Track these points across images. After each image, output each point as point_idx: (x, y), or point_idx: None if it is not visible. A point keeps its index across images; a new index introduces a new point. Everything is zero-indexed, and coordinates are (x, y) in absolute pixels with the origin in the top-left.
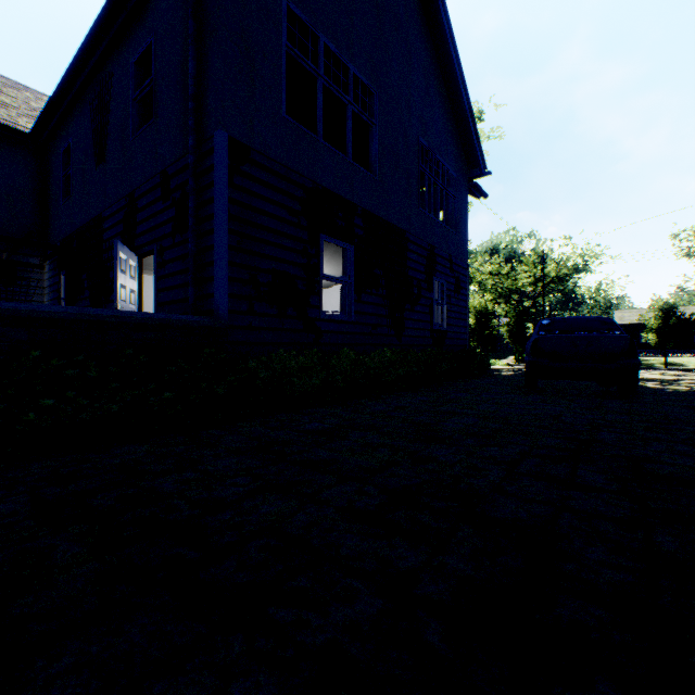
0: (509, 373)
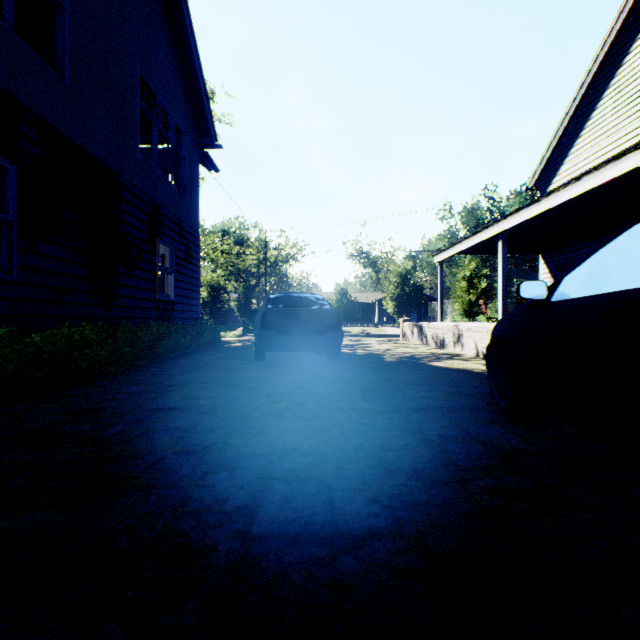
0: (240, 344)
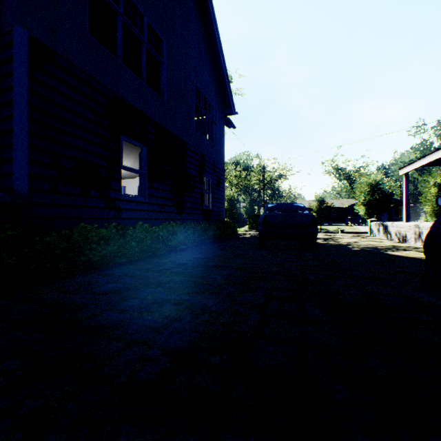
0: (248, 236)
